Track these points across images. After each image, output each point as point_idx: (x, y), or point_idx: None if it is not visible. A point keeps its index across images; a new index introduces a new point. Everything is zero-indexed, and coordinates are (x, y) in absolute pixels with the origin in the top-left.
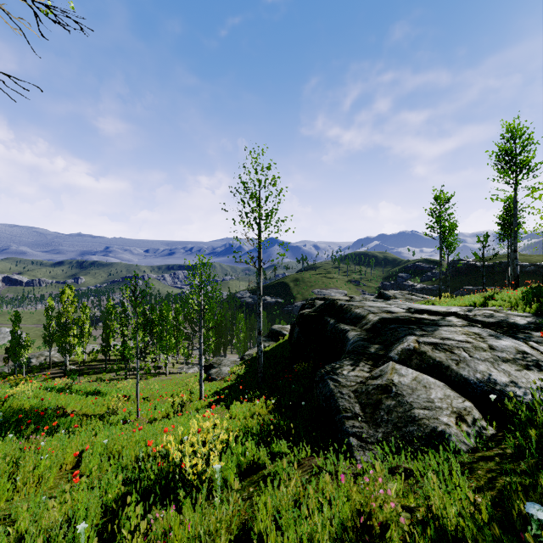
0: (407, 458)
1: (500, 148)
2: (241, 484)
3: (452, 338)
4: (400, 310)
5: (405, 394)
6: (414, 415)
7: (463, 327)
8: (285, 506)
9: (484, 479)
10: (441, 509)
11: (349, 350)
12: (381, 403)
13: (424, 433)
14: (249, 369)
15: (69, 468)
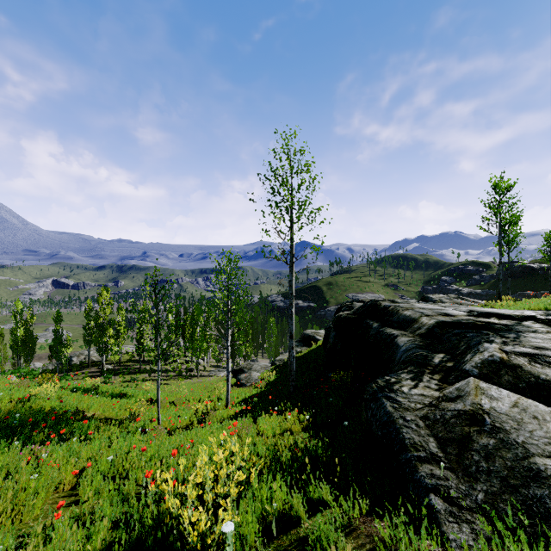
0: (545, 550)
1: None
2: (265, 549)
3: (550, 347)
4: (460, 313)
5: (509, 428)
6: (537, 467)
7: None
8: None
9: None
10: None
11: (405, 360)
12: (471, 440)
13: None
14: (280, 375)
15: (67, 489)
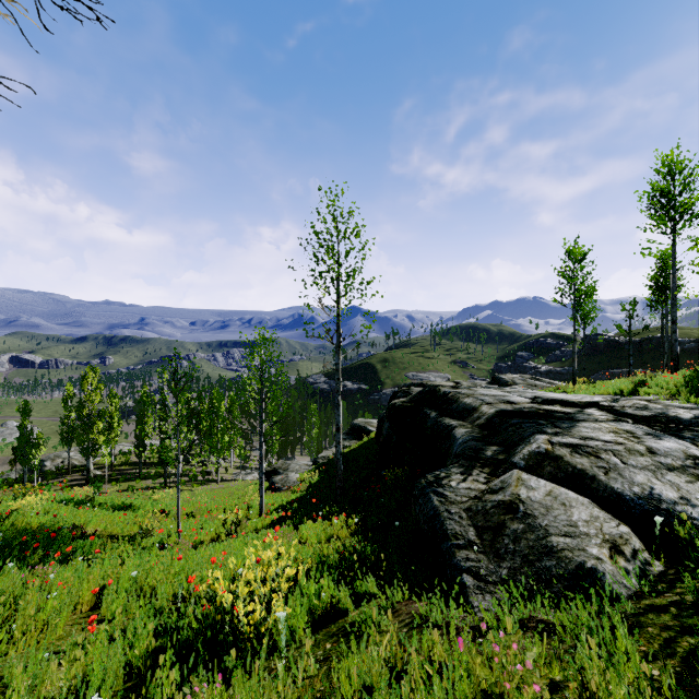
0: (544, 606)
1: (653, 188)
2: (314, 637)
3: (596, 437)
4: (524, 400)
5: (538, 514)
6: (551, 544)
7: (610, 423)
8: (376, 677)
9: (659, 641)
10: (603, 689)
11: (458, 454)
12: (504, 527)
13: (567, 570)
14: (324, 476)
15: (85, 610)
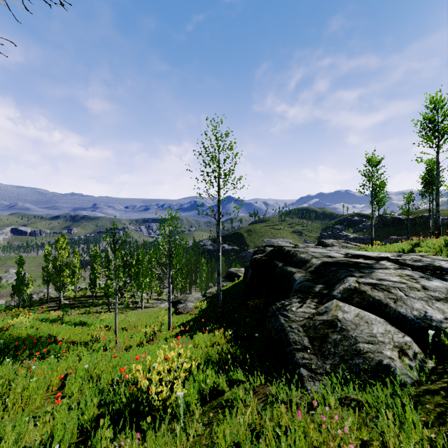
0: (355, 389)
1: (424, 117)
2: (202, 408)
3: (388, 279)
4: (339, 255)
5: (350, 329)
6: (359, 348)
7: (396, 270)
8: (243, 436)
9: (434, 414)
10: (397, 446)
11: (297, 289)
12: (328, 337)
13: (370, 365)
14: (210, 304)
15: (55, 389)
